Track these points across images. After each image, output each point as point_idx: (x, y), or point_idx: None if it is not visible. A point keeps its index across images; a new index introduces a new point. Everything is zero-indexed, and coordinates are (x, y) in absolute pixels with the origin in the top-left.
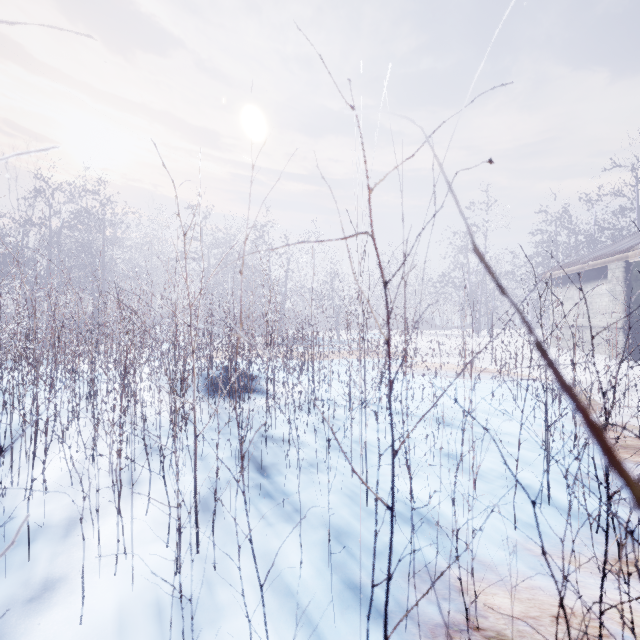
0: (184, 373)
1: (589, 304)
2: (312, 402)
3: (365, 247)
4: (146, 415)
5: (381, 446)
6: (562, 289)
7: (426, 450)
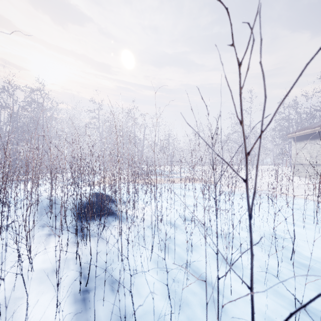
0: (51, 205)
1: (318, 151)
2: (156, 224)
3: (253, 23)
4: (8, 247)
5: (225, 291)
6: (299, 143)
7: (274, 299)
